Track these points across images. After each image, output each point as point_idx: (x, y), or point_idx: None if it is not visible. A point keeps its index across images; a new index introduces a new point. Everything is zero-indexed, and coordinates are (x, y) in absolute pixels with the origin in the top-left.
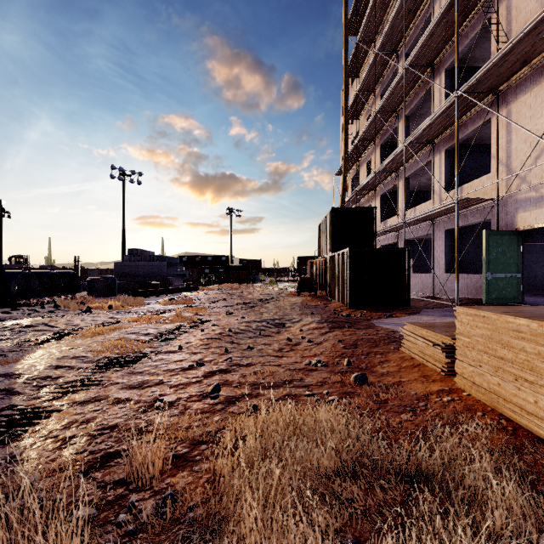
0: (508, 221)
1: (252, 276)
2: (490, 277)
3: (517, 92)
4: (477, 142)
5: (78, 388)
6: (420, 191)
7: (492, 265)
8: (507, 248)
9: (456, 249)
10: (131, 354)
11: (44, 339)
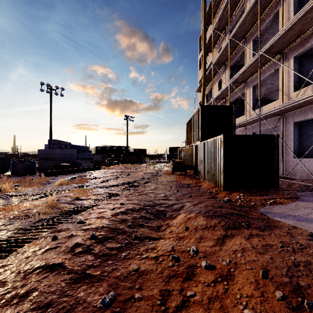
0: None
1: (141, 159)
2: None
3: None
4: None
5: None
6: (257, 100)
7: None
8: None
9: None
10: None
11: None
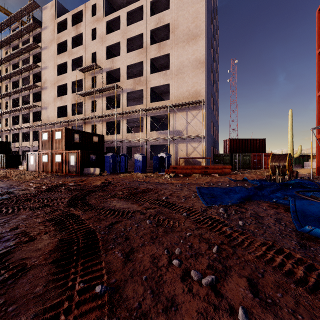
0: None
1: None
2: None
3: (44, 128)
4: None
5: None
6: (28, 134)
7: None
8: None
9: None
10: None
11: None
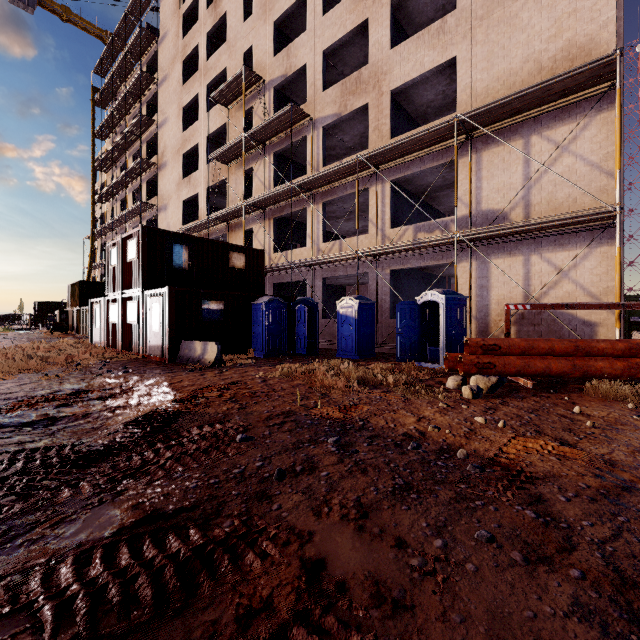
0: None
1: None
2: None
3: None
4: None
5: None
6: None
7: None
8: None
9: None
10: None
11: None
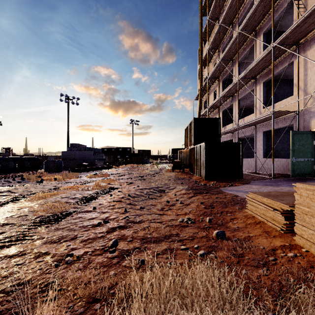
0: (305, 125)
1: (145, 160)
2: (295, 160)
3: (311, 43)
4: (282, 77)
5: (13, 242)
6: (245, 109)
7: (296, 153)
8: (305, 142)
9: (272, 143)
10: (60, 213)
11: (5, 202)
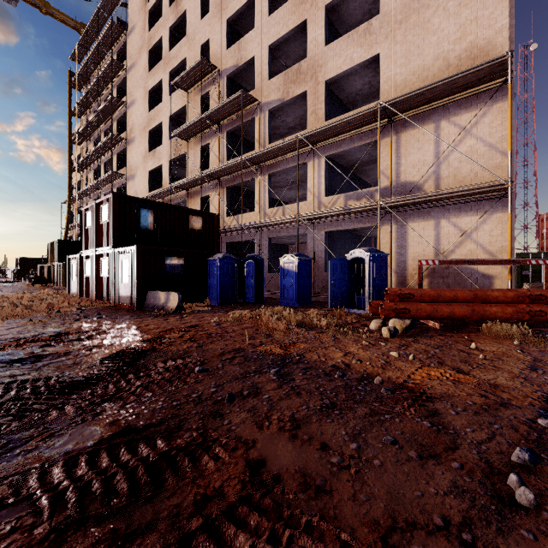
0: None
1: None
2: None
3: None
4: None
5: None
6: None
7: None
8: None
9: None
10: None
11: None
